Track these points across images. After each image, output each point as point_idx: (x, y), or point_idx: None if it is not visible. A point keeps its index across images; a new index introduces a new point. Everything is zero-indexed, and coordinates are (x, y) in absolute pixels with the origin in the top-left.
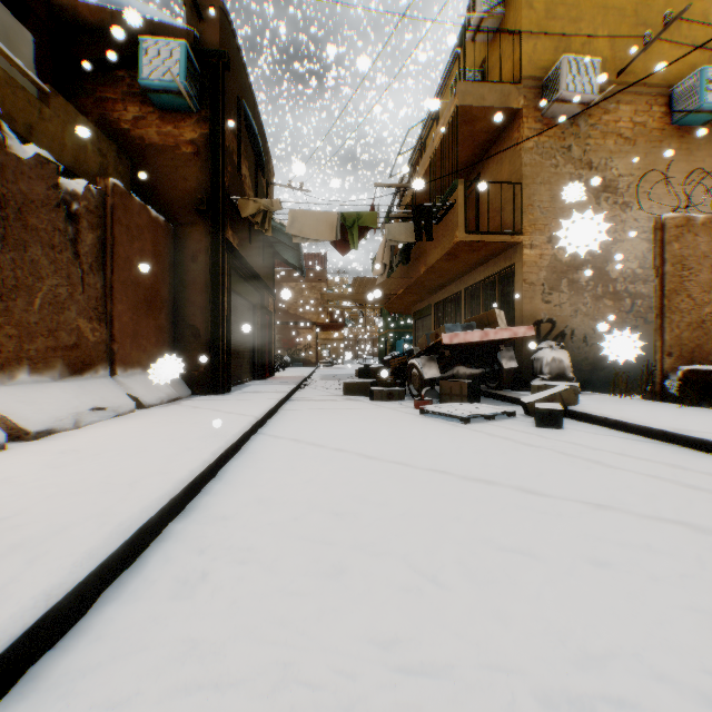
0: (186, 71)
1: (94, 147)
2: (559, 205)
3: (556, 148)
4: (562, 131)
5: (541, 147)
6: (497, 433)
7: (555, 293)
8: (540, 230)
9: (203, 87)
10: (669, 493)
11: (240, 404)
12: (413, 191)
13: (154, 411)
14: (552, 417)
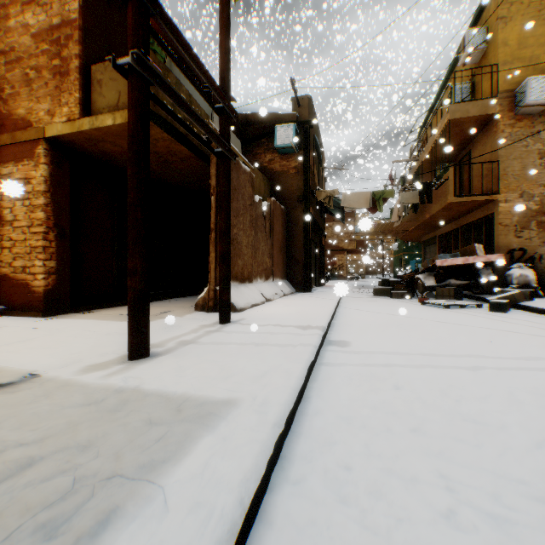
0: (295, 137)
1: (262, 183)
2: (527, 171)
3: (525, 134)
4: (530, 122)
5: (512, 135)
6: (462, 311)
7: (524, 230)
8: (511, 190)
9: (300, 139)
10: (524, 328)
11: (324, 295)
12: (420, 163)
13: (290, 296)
14: (498, 306)
